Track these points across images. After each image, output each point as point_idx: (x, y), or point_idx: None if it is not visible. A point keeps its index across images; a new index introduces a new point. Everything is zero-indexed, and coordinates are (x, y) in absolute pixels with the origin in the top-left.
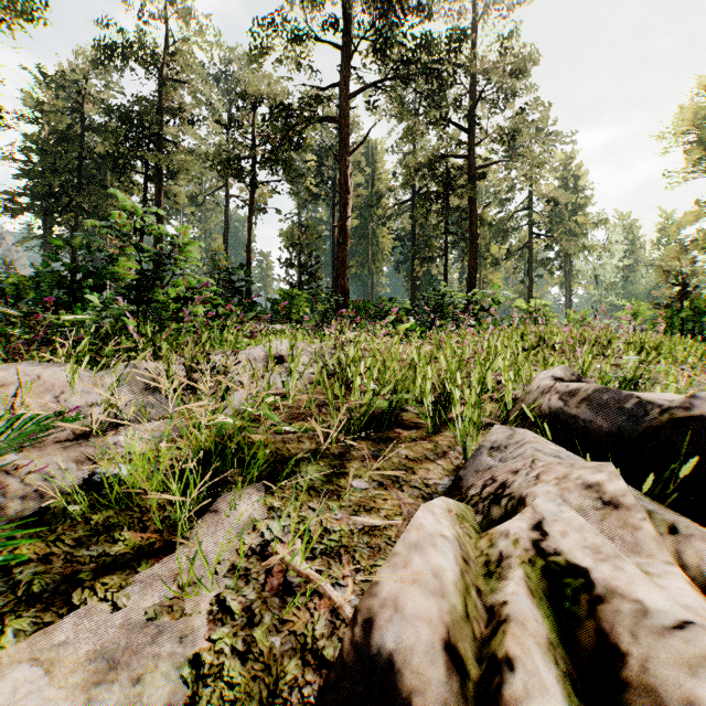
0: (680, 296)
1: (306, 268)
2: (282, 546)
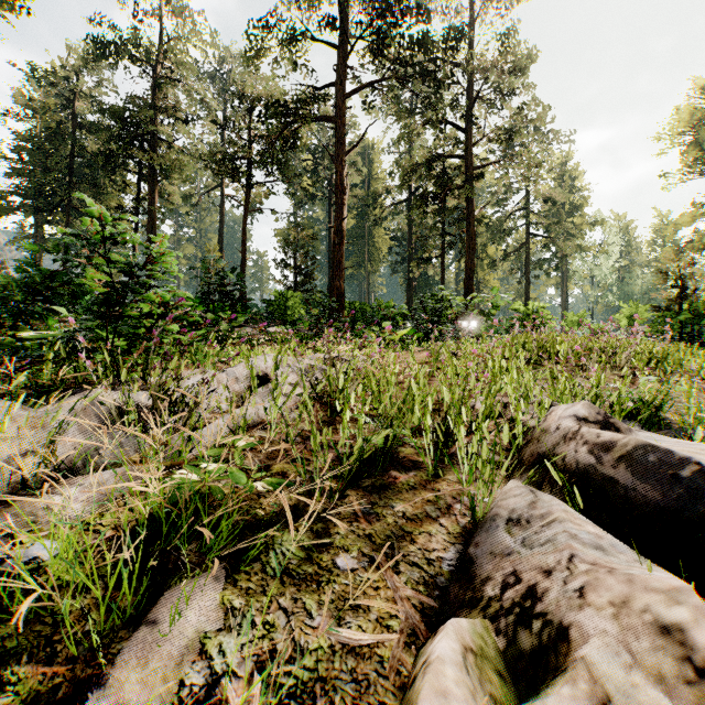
0: (678, 298)
1: (301, 269)
2: (237, 683)
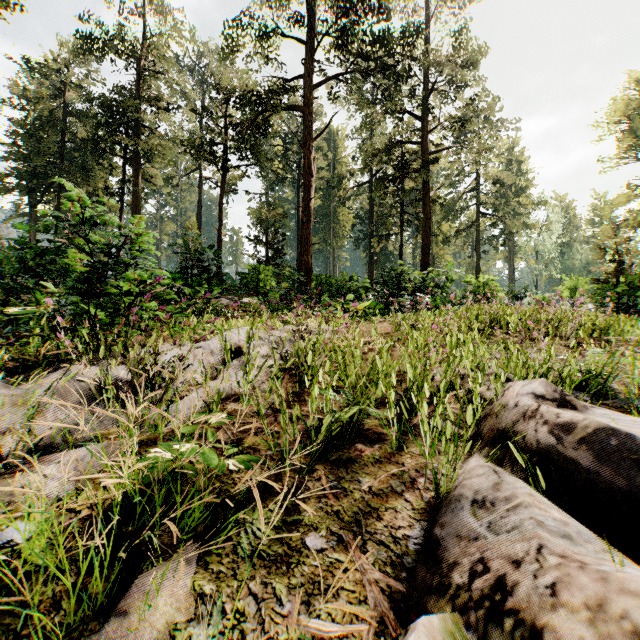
0: (616, 272)
1: (272, 245)
2: None
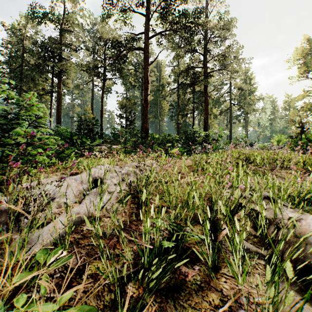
0: (300, 132)
1: (128, 118)
2: None
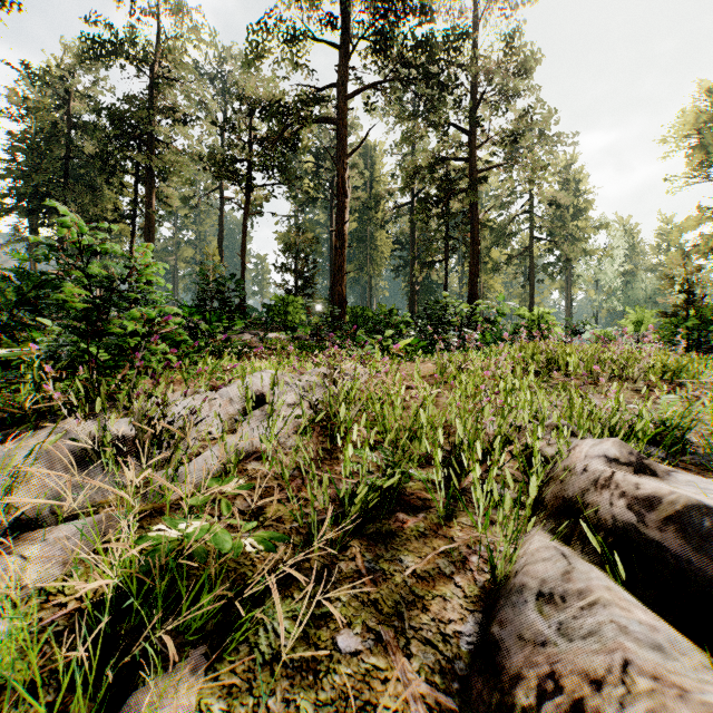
0: (686, 304)
1: (302, 273)
2: None
